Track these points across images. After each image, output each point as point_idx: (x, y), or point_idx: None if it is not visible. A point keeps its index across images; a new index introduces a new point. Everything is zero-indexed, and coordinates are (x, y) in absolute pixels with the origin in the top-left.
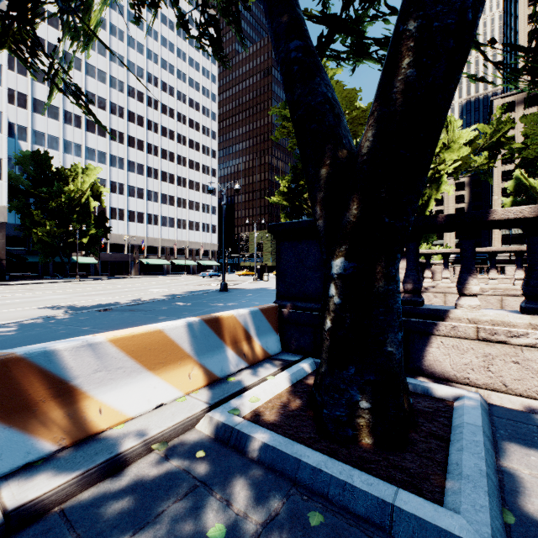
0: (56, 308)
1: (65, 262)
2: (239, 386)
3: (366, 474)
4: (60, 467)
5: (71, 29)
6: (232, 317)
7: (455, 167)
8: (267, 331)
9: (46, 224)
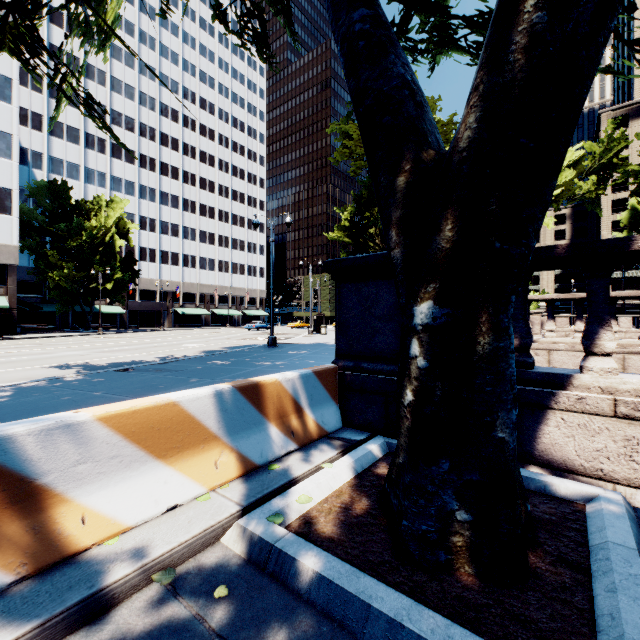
0: (68, 368)
1: (87, 312)
2: (284, 477)
3: (474, 635)
4: (11, 612)
5: (81, 22)
6: (276, 383)
7: (555, 195)
8: (323, 401)
9: (64, 266)
